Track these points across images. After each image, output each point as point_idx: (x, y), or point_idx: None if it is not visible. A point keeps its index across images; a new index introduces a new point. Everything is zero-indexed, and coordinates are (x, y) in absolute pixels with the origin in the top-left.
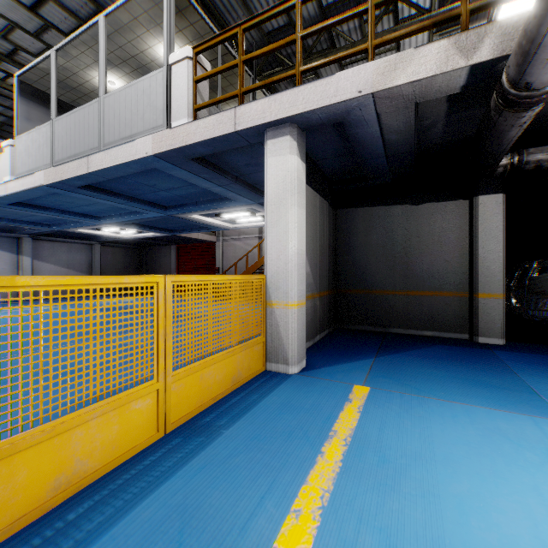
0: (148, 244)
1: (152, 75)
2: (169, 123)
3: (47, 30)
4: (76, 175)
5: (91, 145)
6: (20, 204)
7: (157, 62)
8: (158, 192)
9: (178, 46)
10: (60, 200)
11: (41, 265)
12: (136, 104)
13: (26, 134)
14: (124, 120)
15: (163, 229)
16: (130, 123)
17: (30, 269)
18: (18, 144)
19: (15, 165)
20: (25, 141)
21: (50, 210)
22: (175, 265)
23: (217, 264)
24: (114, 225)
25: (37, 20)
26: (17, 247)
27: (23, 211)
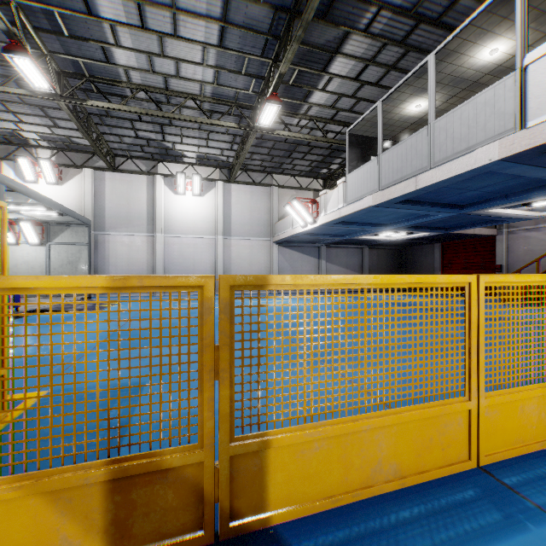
0: (409, 244)
1: (498, 84)
2: (521, 124)
3: (361, 88)
4: (403, 193)
5: (418, 166)
6: (339, 222)
7: (474, 67)
8: (465, 193)
9: (506, 40)
10: (367, 215)
11: (330, 266)
12: (474, 118)
13: (355, 172)
14: (459, 136)
15: (438, 228)
16: (466, 137)
17: (324, 269)
18: (348, 180)
19: (346, 195)
20: (354, 177)
21: (355, 224)
22: (438, 263)
23: (497, 261)
24: (394, 230)
25: (356, 85)
26: (317, 253)
27: (338, 227)
